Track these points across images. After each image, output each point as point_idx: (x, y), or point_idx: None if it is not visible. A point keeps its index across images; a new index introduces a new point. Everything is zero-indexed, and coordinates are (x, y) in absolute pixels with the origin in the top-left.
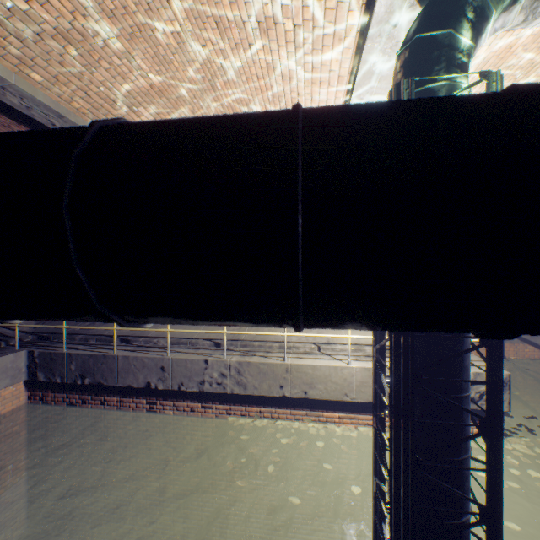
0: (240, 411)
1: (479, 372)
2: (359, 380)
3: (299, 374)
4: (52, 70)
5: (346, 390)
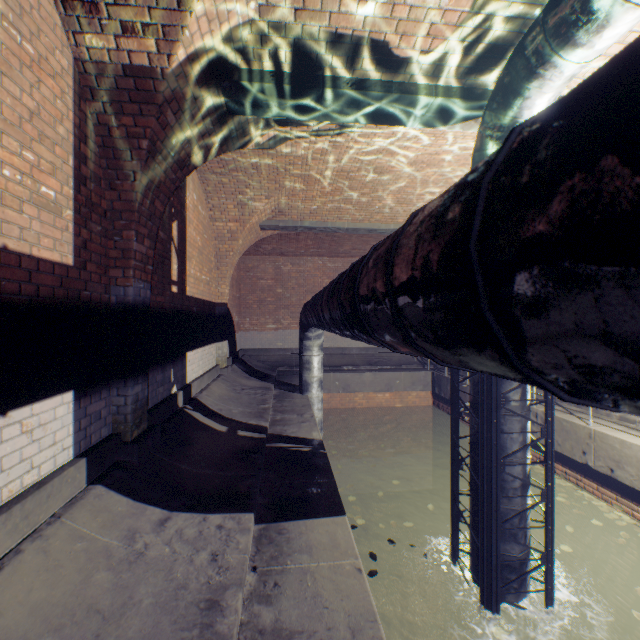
0: None
1: None
2: None
3: (603, 445)
4: (403, 215)
5: None
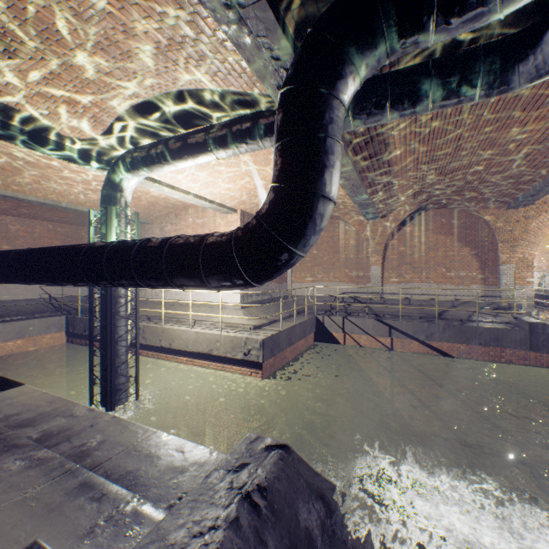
0: (146, 353)
1: (248, 337)
2: (194, 339)
3: (168, 333)
4: (44, 192)
5: (188, 344)
